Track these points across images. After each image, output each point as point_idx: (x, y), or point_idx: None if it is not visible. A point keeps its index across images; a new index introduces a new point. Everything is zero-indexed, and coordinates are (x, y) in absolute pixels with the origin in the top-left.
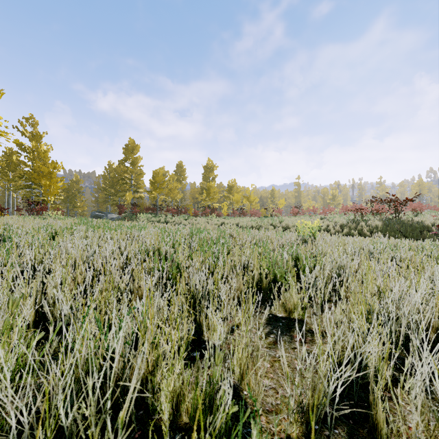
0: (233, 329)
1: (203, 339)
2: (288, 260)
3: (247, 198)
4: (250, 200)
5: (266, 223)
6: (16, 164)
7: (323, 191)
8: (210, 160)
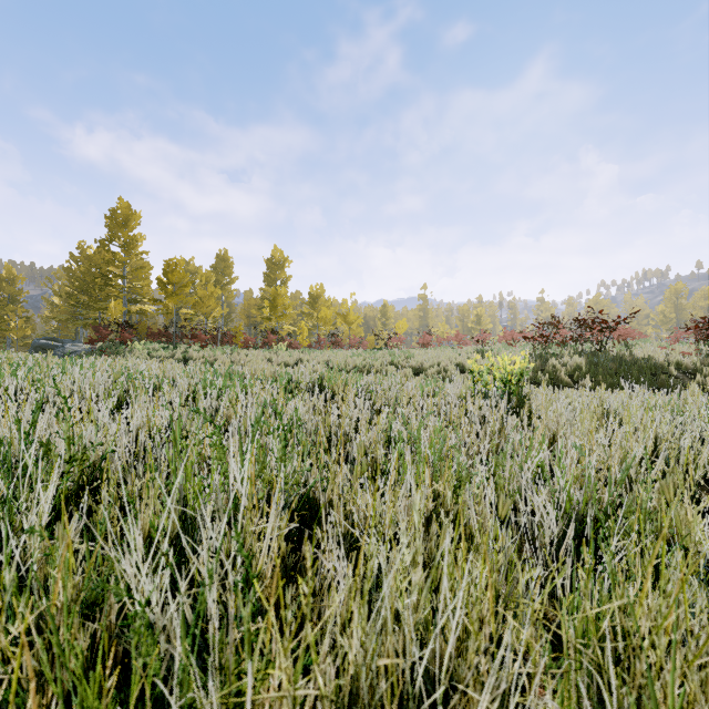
0: None
1: None
2: None
3: (343, 317)
4: (349, 321)
5: (381, 361)
6: None
7: (462, 310)
8: (279, 250)
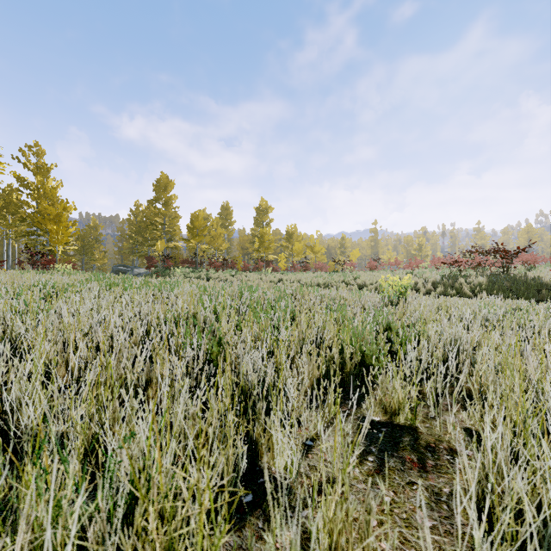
0: (307, 446)
1: (260, 467)
2: (380, 331)
3: (311, 248)
4: (315, 251)
5: (336, 280)
6: (17, 204)
7: (406, 240)
8: (264, 200)
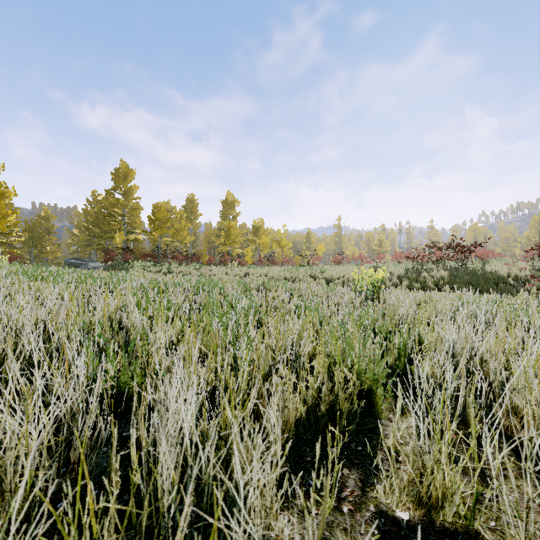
0: None
1: None
2: None
3: (277, 242)
4: (282, 245)
5: (304, 274)
6: None
7: (368, 236)
8: (231, 194)
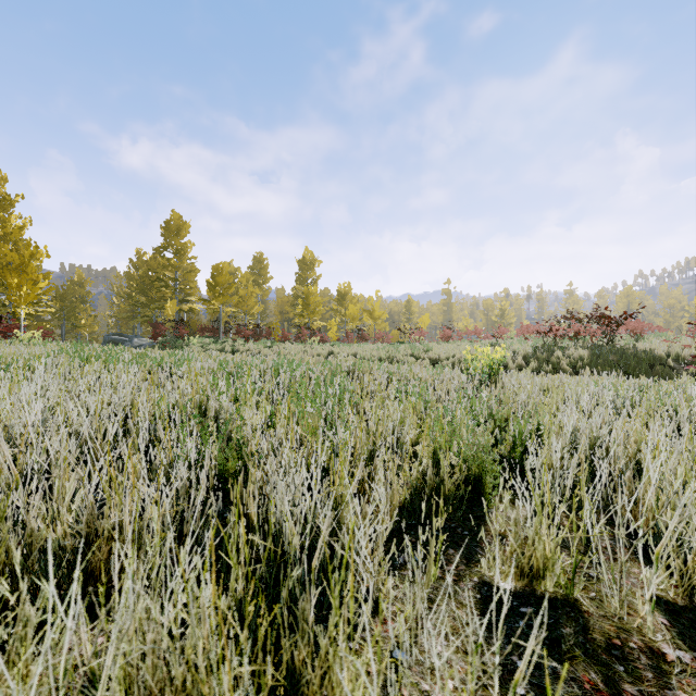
0: (396, 664)
1: None
2: (488, 428)
3: (369, 313)
4: (375, 316)
5: (403, 354)
6: None
7: (486, 304)
8: (310, 251)
